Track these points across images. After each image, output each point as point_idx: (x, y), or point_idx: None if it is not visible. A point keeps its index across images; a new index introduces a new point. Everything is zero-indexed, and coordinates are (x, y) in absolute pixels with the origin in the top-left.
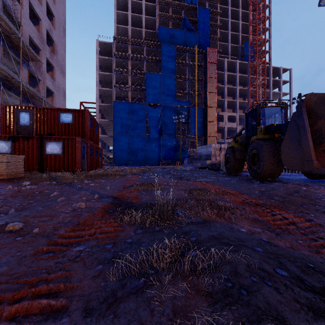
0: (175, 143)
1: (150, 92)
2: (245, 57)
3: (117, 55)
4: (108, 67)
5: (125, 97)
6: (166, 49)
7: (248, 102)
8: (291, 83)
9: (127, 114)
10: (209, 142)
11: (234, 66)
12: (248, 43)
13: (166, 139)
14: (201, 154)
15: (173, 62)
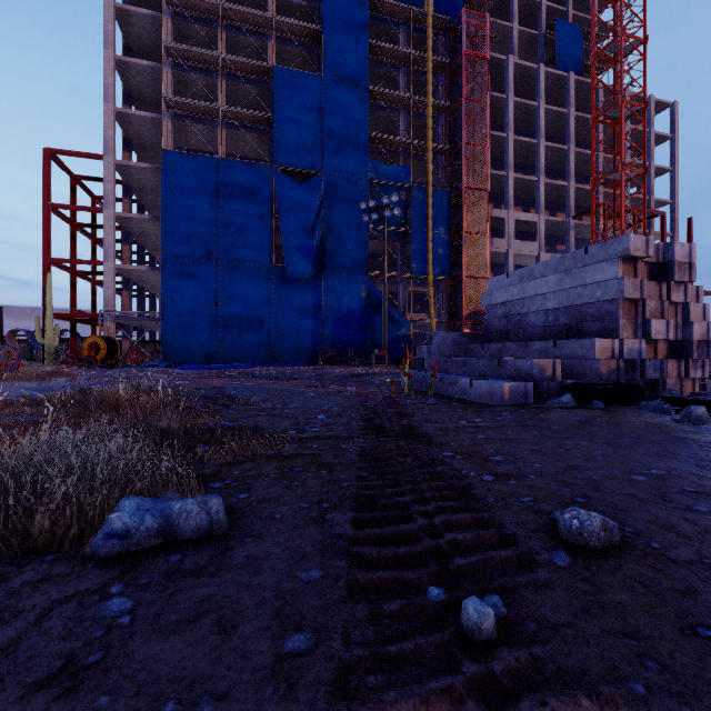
0: (366, 297)
1: (286, 131)
2: (557, 62)
3: (178, 4)
4: (157, 54)
5: (212, 152)
6: (339, 1)
7: (570, 185)
8: (676, 142)
9: (211, 195)
10: (468, 294)
11: (530, 85)
12: (565, 25)
13: (338, 283)
14: (521, 308)
15: (361, 45)
